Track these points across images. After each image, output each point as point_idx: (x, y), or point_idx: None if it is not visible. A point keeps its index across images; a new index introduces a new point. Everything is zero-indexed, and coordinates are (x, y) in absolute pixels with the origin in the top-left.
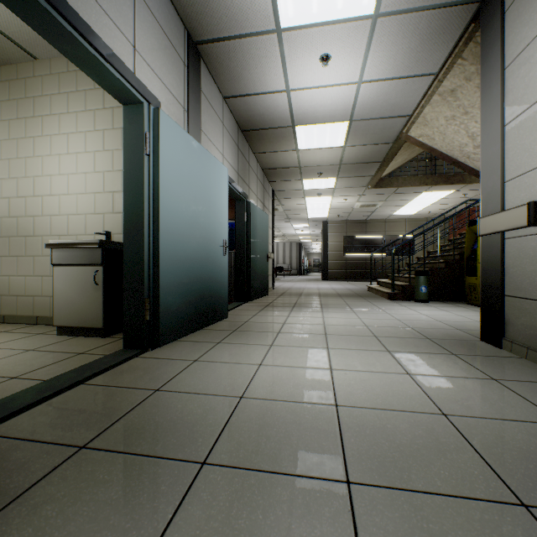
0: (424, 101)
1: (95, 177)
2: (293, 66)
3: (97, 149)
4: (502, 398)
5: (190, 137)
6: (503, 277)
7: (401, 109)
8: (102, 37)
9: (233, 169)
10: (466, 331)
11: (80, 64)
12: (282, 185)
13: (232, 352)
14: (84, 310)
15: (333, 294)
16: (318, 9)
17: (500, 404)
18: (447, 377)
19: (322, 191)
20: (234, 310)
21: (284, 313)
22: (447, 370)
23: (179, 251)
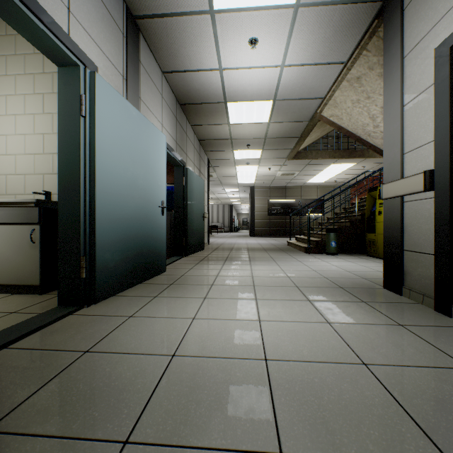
0: (335, 86)
1: (34, 139)
2: (225, 47)
3: (37, 112)
4: (411, 344)
5: (128, 103)
6: (402, 234)
7: (316, 92)
8: None
9: (172, 138)
10: (371, 280)
11: (6, 17)
12: (216, 154)
13: (167, 306)
14: (20, 268)
15: (259, 248)
16: None
17: (410, 350)
18: (362, 324)
19: (250, 161)
20: (172, 264)
21: (218, 266)
22: (361, 317)
23: (116, 210)
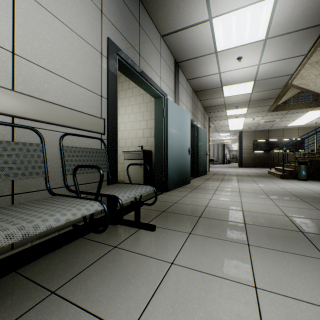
0: (299, 67)
1: (136, 123)
2: (222, 63)
3: (137, 112)
4: (317, 214)
5: (177, 105)
6: None
7: (286, 72)
8: (153, 80)
9: (190, 112)
10: None
11: (145, 90)
12: (214, 114)
13: (197, 195)
14: (136, 177)
15: (245, 175)
16: (235, 42)
17: (314, 216)
18: (295, 207)
19: (238, 115)
20: (191, 180)
21: (217, 183)
22: (297, 206)
23: (173, 153)
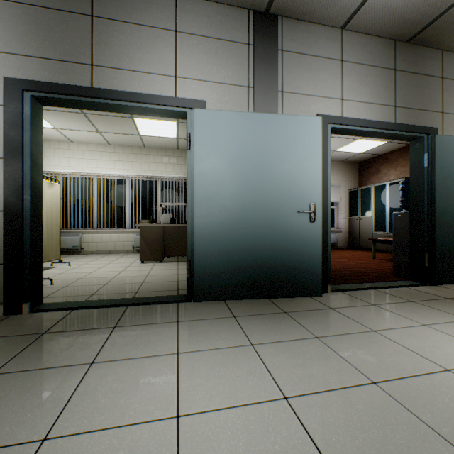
0: None
1: None
2: None
3: None
4: None
5: (238, 113)
6: None
7: None
8: (144, 90)
9: (376, 106)
10: None
11: (145, 114)
12: None
13: (207, 329)
14: None
15: None
16: None
17: None
18: None
19: None
20: (372, 290)
21: (436, 318)
22: None
23: (220, 222)
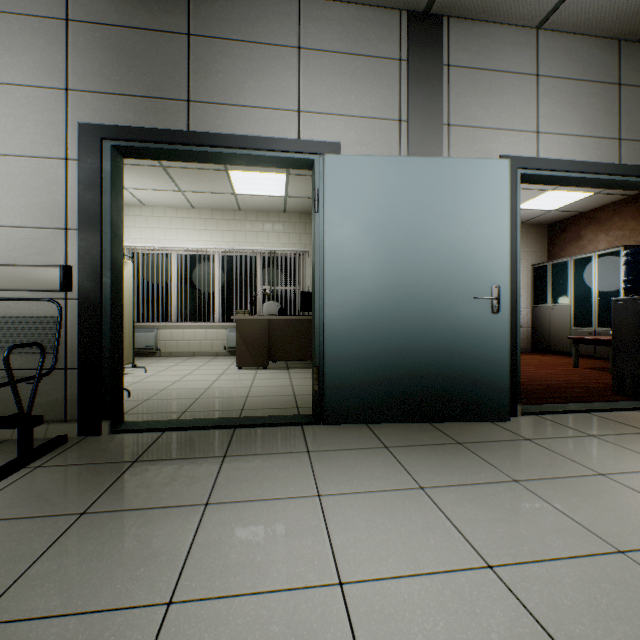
0: None
1: None
2: None
3: None
4: None
5: (387, 159)
6: None
7: None
8: (257, 132)
9: (590, 139)
10: None
11: (256, 165)
12: None
13: (352, 464)
14: None
15: None
16: None
17: None
18: None
19: None
20: (585, 413)
21: None
22: None
23: (362, 313)
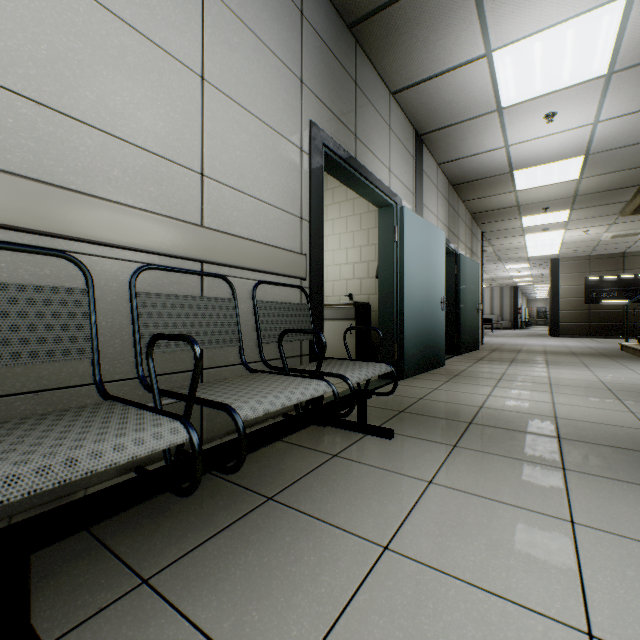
0: None
1: (340, 253)
2: (513, 128)
3: (341, 232)
4: None
5: (419, 218)
6: None
7: None
8: (377, 176)
9: (444, 226)
10: None
11: (363, 195)
12: (493, 225)
13: (461, 387)
14: (341, 352)
15: (564, 352)
16: (541, 87)
17: None
18: None
19: (549, 226)
20: (446, 361)
21: (502, 366)
22: None
23: (413, 309)
